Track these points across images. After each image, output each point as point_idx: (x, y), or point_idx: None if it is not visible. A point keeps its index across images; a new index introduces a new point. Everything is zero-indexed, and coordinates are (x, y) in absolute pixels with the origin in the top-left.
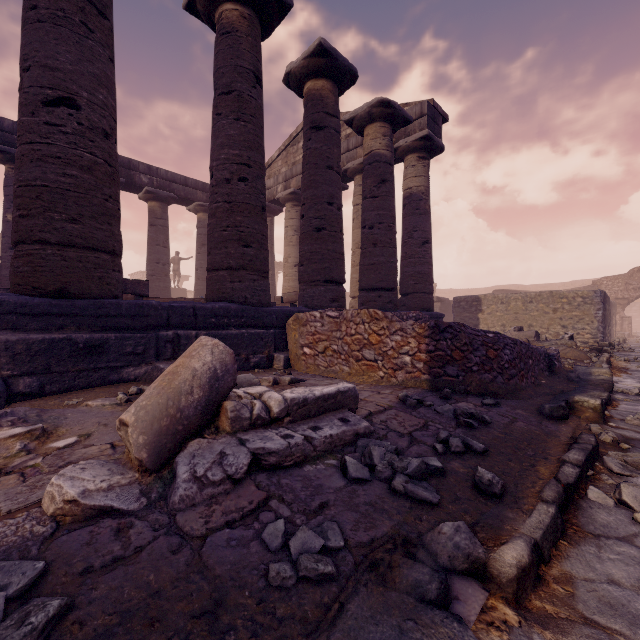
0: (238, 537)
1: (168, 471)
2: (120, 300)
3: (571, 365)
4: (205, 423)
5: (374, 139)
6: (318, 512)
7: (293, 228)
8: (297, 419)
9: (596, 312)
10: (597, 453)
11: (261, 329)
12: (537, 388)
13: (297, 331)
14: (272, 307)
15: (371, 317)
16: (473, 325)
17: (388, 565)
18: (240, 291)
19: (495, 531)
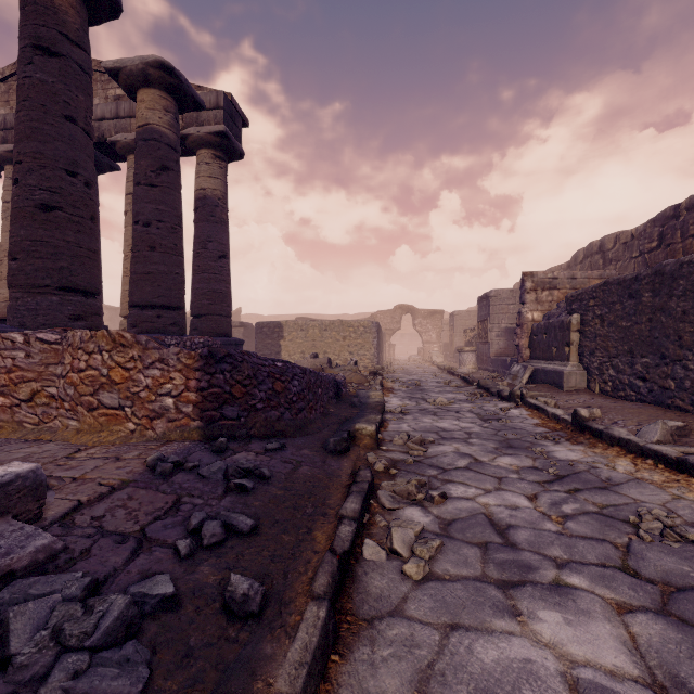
0: None
1: None
2: None
3: (355, 389)
4: None
5: (152, 109)
6: None
7: None
8: None
9: (373, 340)
10: (373, 489)
11: None
12: (326, 418)
13: None
14: None
15: (114, 342)
16: (276, 352)
17: None
18: None
19: None
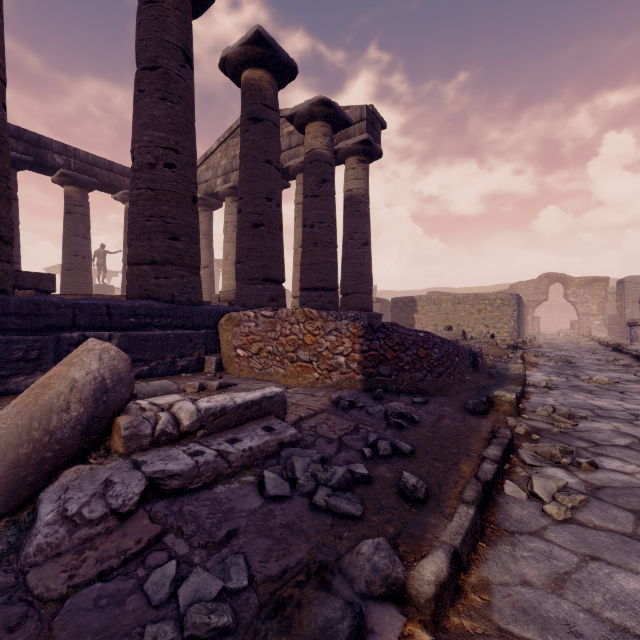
0: (112, 592)
1: (28, 512)
2: (8, 296)
3: (492, 361)
4: (90, 445)
5: (315, 138)
6: (223, 544)
7: (233, 224)
8: (213, 431)
9: (512, 313)
10: (513, 446)
11: (190, 330)
12: (463, 384)
13: (230, 332)
14: (204, 306)
15: (306, 317)
16: (409, 325)
17: (297, 604)
18: (166, 288)
19: (417, 542)
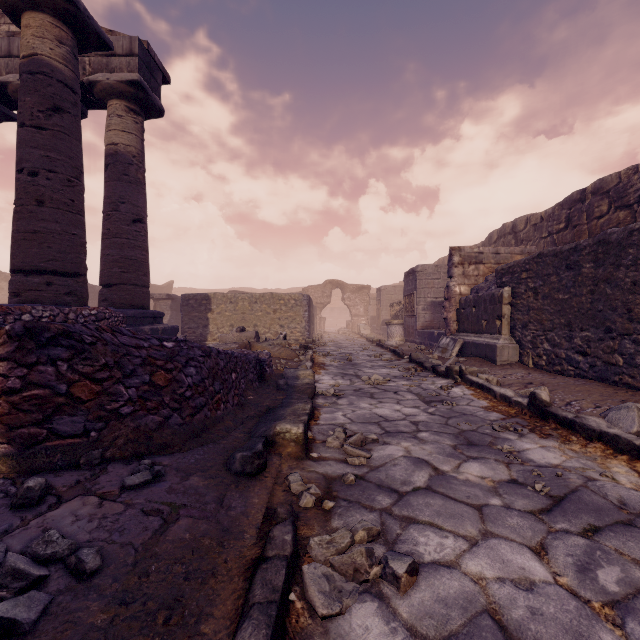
0: None
1: None
2: None
3: (283, 366)
4: None
5: (40, 37)
6: None
7: None
8: None
9: (304, 313)
10: (295, 562)
11: None
12: (241, 411)
13: None
14: None
15: None
16: (203, 325)
17: None
18: None
19: None
